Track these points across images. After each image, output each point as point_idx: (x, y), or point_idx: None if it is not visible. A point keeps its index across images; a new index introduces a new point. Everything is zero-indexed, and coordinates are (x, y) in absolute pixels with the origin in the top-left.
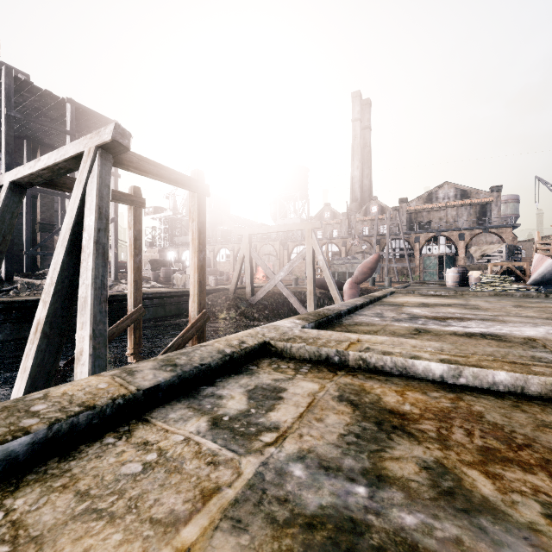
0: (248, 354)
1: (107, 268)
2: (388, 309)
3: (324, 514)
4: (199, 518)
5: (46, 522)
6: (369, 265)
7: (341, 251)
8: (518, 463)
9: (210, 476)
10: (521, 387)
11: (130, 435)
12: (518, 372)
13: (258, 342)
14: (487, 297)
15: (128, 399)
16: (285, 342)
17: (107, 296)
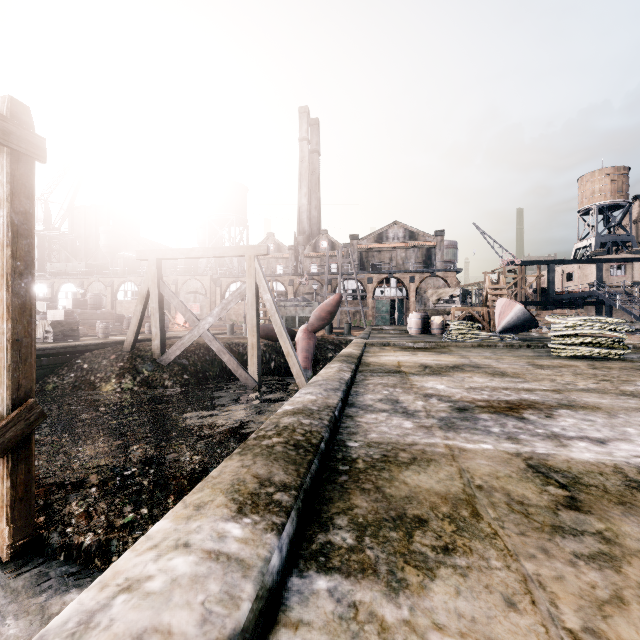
0: None
1: None
2: (393, 384)
3: None
4: None
5: None
6: (329, 308)
7: (288, 291)
8: None
9: None
10: None
11: None
12: None
13: None
14: (474, 349)
15: None
16: None
17: None
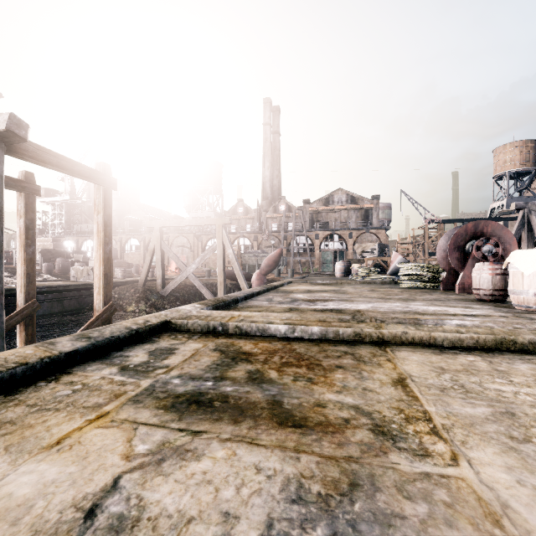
0: (152, 329)
1: (2, 261)
2: (279, 295)
3: (186, 393)
4: (114, 403)
5: (12, 417)
6: (274, 258)
7: (253, 245)
8: (297, 366)
9: (120, 389)
10: (325, 335)
11: (58, 380)
12: (324, 326)
13: (160, 321)
14: (358, 284)
15: (53, 359)
16: (183, 320)
17: (3, 288)
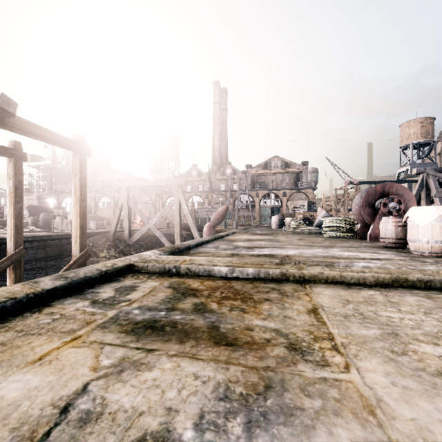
0: (118, 271)
1: None
2: (224, 243)
3: (144, 320)
4: (86, 328)
5: (3, 340)
6: (221, 213)
7: (205, 202)
8: (233, 299)
9: (91, 318)
10: (258, 275)
11: (41, 311)
12: (257, 268)
13: (125, 264)
14: (289, 234)
15: (37, 295)
16: (143, 263)
17: None
